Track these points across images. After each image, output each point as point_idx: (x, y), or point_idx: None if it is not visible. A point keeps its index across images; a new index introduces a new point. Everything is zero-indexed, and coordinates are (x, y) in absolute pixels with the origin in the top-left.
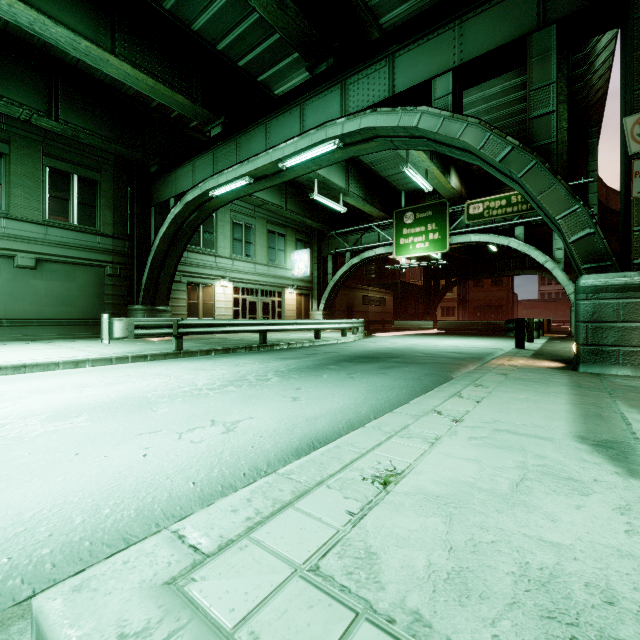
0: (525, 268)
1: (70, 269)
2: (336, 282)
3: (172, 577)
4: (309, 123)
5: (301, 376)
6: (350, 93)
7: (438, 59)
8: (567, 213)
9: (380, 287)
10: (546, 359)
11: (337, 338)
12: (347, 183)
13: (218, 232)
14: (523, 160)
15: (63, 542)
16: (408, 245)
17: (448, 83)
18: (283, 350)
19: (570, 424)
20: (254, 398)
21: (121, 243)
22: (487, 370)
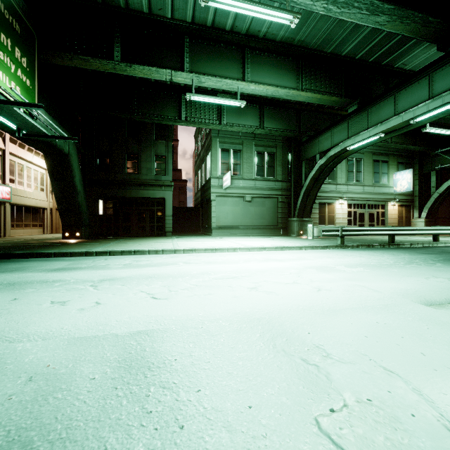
0: None
1: (263, 200)
2: (440, 193)
3: None
4: (438, 86)
5: None
6: None
7: None
8: None
9: None
10: None
11: None
12: None
13: (337, 168)
14: None
15: (436, 295)
16: None
17: None
18: (412, 248)
19: None
20: (441, 271)
21: (285, 184)
22: None
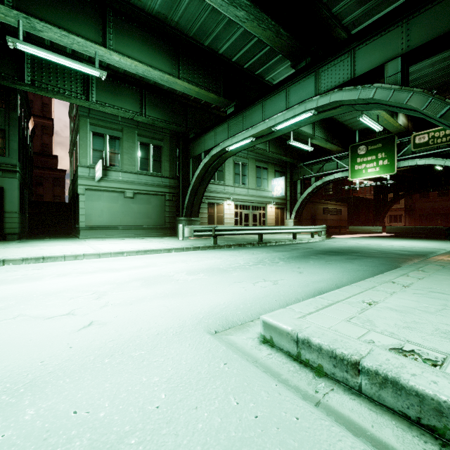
0: None
1: (148, 197)
2: (303, 199)
3: (299, 317)
4: (292, 100)
5: (296, 261)
6: (322, 78)
7: (389, 48)
8: None
9: (336, 201)
10: None
11: (308, 239)
12: (313, 130)
13: (225, 170)
14: None
15: (242, 311)
16: (361, 170)
17: (397, 65)
18: (274, 246)
19: None
20: (277, 271)
21: (173, 181)
22: (428, 262)
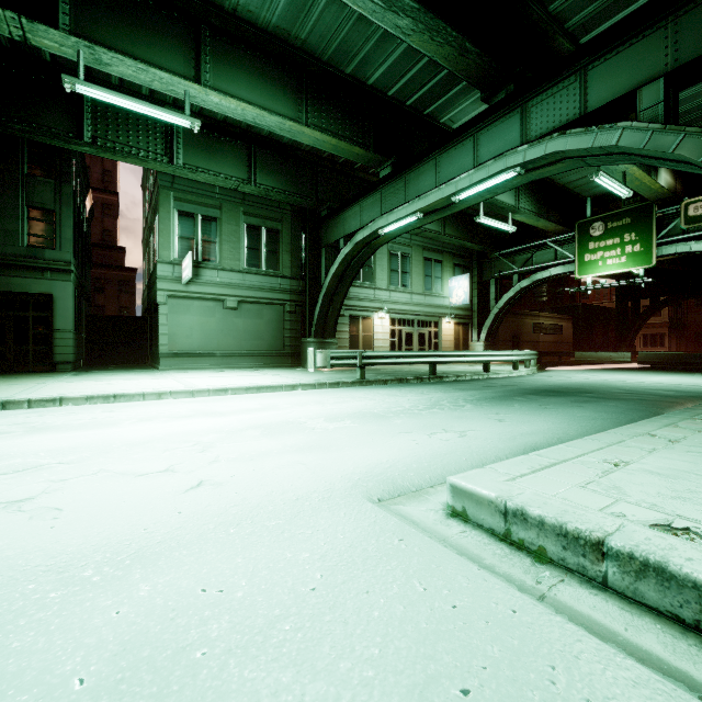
0: None
1: (260, 308)
2: (500, 309)
3: (506, 480)
4: (484, 152)
5: (492, 404)
6: (532, 116)
7: (644, 64)
8: None
9: (554, 312)
10: None
11: (508, 371)
12: (517, 199)
13: (376, 265)
14: None
15: (417, 472)
16: (596, 262)
17: (658, 91)
18: (455, 382)
19: None
20: (463, 418)
21: (296, 283)
22: None
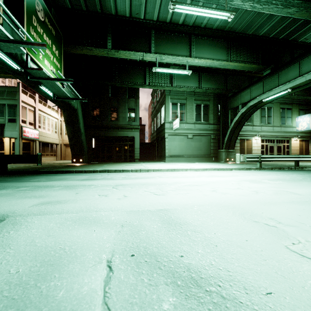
0: None
1: (200, 137)
2: None
3: None
4: None
5: None
6: None
7: None
8: None
9: None
10: None
11: None
12: None
13: (253, 114)
14: None
15: None
16: None
17: None
18: None
19: None
20: None
21: (216, 126)
22: None
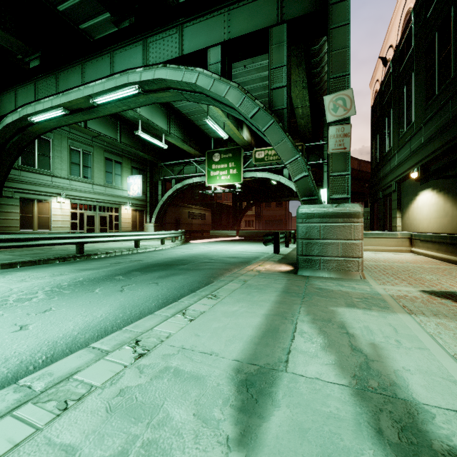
0: (294, 196)
1: None
2: (164, 201)
3: None
4: (118, 69)
5: (72, 292)
6: (150, 50)
7: (214, 35)
8: (292, 160)
9: (202, 206)
10: (285, 263)
11: (155, 246)
12: (169, 126)
13: (55, 155)
14: (266, 118)
15: None
16: (216, 177)
17: (218, 53)
18: (95, 260)
19: (245, 346)
20: None
21: None
22: (235, 277)
